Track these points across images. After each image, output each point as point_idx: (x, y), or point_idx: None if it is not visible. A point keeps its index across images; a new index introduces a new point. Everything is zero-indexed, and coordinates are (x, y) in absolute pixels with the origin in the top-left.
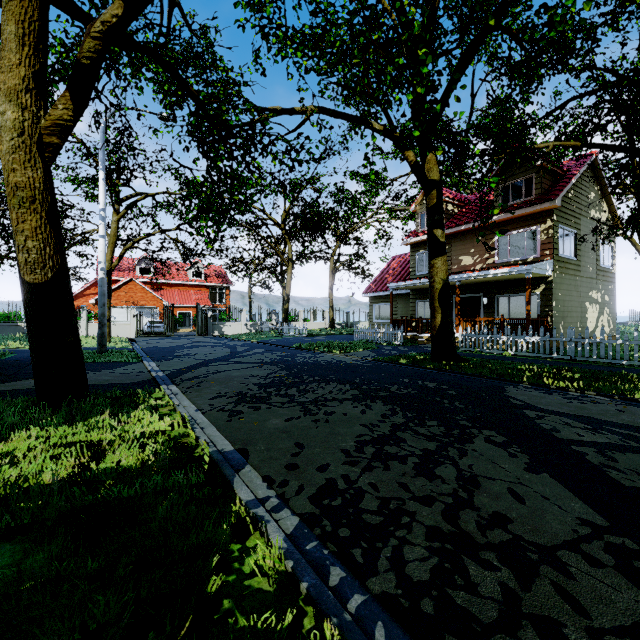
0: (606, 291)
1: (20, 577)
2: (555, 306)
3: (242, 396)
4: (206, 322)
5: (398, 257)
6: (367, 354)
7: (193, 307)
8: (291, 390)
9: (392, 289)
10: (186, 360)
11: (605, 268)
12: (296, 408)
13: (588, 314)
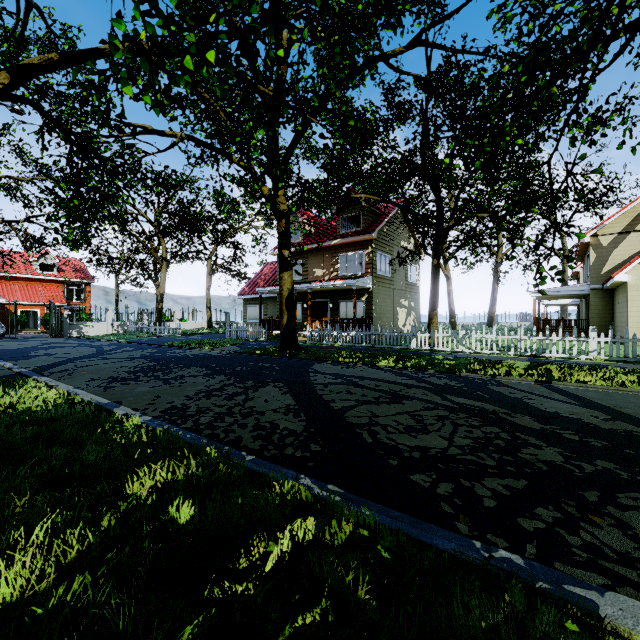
0: (412, 299)
1: (7, 435)
2: (374, 310)
3: (114, 379)
4: (61, 322)
5: (270, 264)
6: (233, 348)
7: (41, 305)
8: (157, 373)
9: (261, 293)
10: (47, 359)
11: (412, 283)
12: (159, 382)
13: (399, 316)
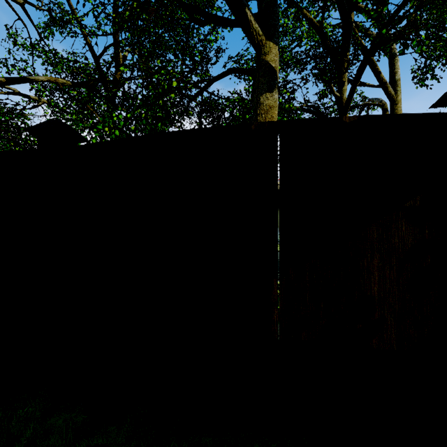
0: None
1: None
2: None
3: None
4: None
5: None
6: None
7: None
8: None
9: None
10: None
11: None
12: None
13: None
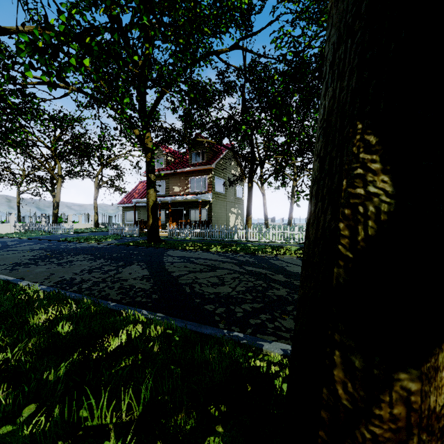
0: (239, 208)
1: None
2: (213, 215)
3: (18, 264)
4: None
5: (143, 182)
6: (113, 242)
7: None
8: (52, 259)
9: (135, 203)
10: None
11: (239, 197)
12: (54, 265)
13: (230, 219)
